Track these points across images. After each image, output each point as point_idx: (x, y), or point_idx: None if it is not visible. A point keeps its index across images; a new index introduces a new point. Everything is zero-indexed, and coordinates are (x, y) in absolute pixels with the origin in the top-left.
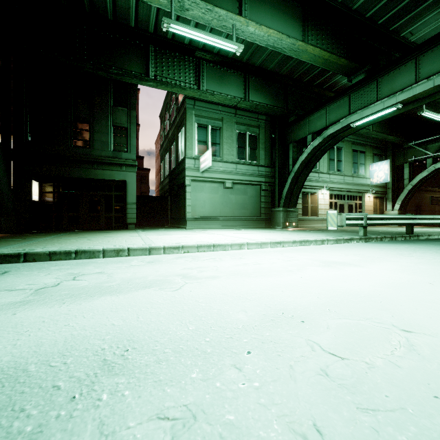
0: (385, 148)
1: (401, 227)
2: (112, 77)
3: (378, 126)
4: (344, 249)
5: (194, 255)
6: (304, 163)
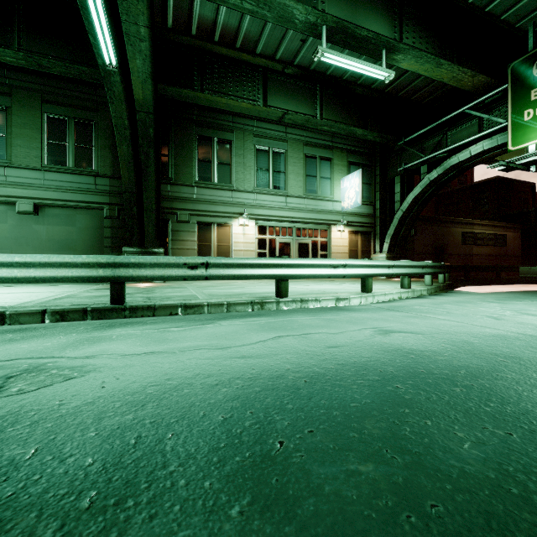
0: (373, 153)
1: (351, 282)
2: None
3: (335, 111)
4: None
5: None
6: (132, 165)
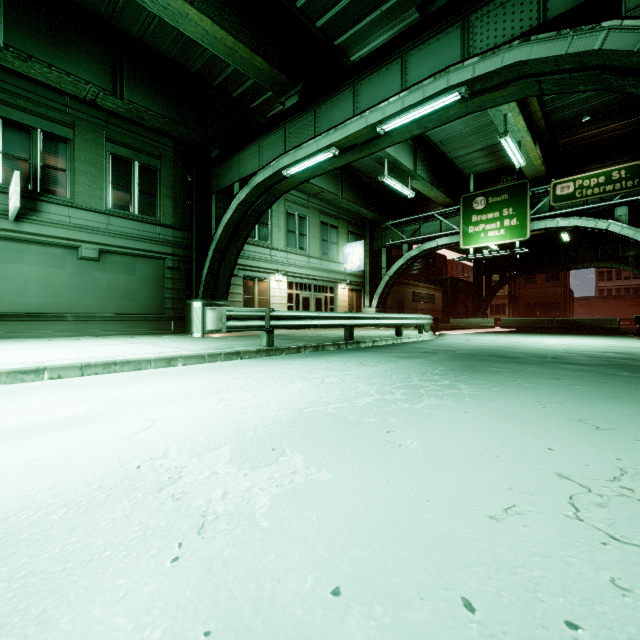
0: (363, 225)
1: (371, 330)
2: None
3: (350, 193)
4: (142, 382)
5: None
6: (232, 228)
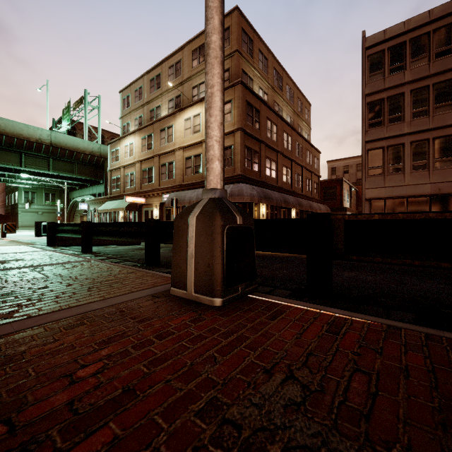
0: None
1: None
2: None
3: None
4: None
5: None
6: (71, 207)
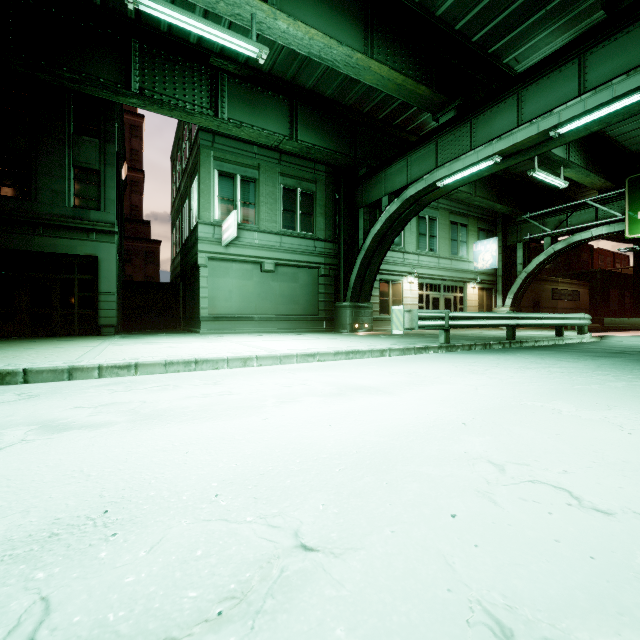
0: (494, 221)
1: None
2: (64, 84)
3: (483, 189)
4: (399, 365)
5: (142, 379)
6: (379, 238)
